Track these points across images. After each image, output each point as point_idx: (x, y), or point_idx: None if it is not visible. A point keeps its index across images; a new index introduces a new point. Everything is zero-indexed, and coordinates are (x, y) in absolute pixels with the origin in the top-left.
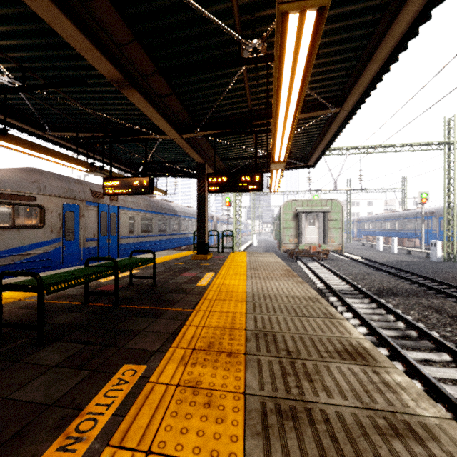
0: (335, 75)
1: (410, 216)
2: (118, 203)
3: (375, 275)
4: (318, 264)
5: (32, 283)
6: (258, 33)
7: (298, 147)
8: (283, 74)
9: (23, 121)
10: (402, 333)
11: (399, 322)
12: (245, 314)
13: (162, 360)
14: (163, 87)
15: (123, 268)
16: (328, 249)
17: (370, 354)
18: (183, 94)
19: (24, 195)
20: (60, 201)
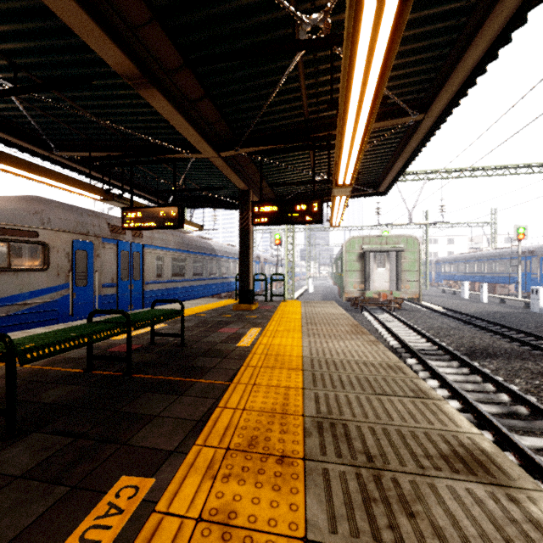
0: (420, 69)
1: (502, 256)
2: (143, 240)
3: (463, 330)
4: (389, 315)
5: (3, 347)
6: (319, 7)
7: (366, 169)
8: (358, 49)
9: (23, 137)
10: (507, 409)
11: (502, 394)
12: (302, 390)
13: (180, 468)
14: (194, 88)
15: (138, 325)
16: (401, 297)
17: (495, 463)
18: (221, 98)
19: (23, 229)
20: (69, 238)
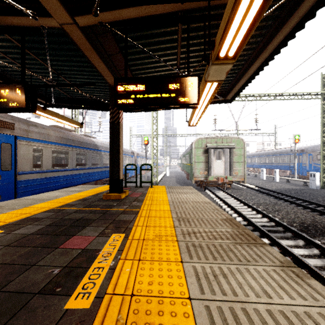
0: None
1: (284, 153)
2: (16, 131)
3: (282, 205)
4: (224, 193)
5: None
6: None
7: None
8: None
9: None
10: None
11: None
12: None
13: None
14: None
15: None
16: (232, 180)
17: None
18: None
19: None
20: None
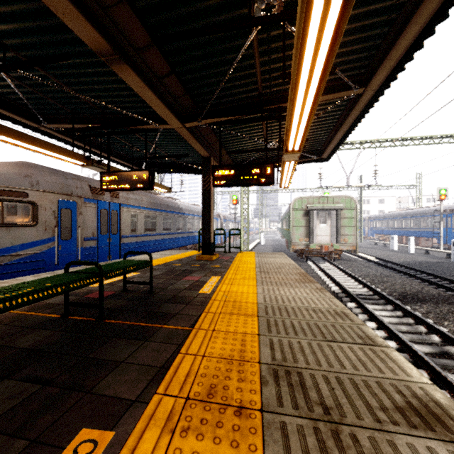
0: (362, 46)
1: (426, 213)
2: (120, 200)
3: (395, 277)
4: (330, 264)
5: None
6: None
7: (311, 138)
8: (311, 17)
9: (16, 112)
10: (439, 349)
11: (433, 335)
12: (257, 336)
13: (140, 419)
14: (161, 65)
15: (109, 275)
16: (340, 249)
17: (451, 416)
18: (185, 74)
19: (15, 190)
20: (55, 198)
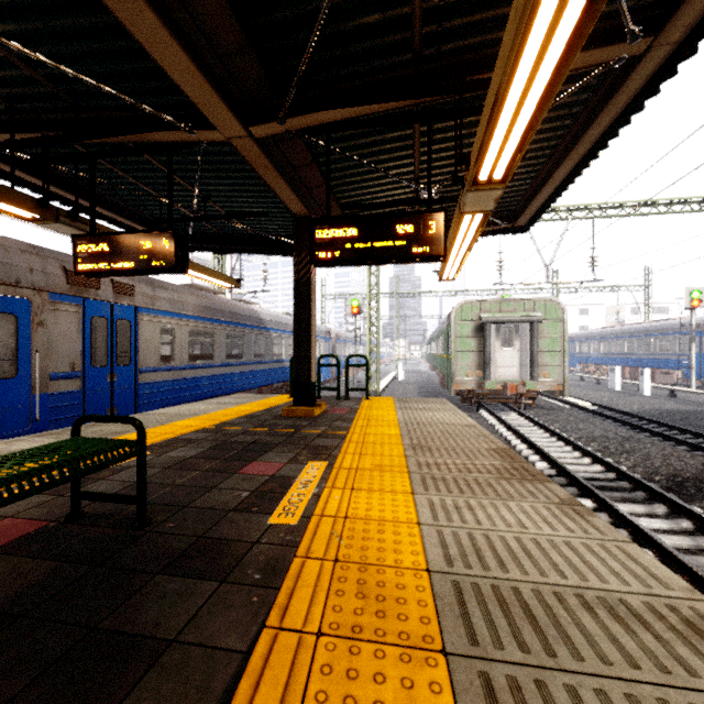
0: None
1: (666, 330)
2: (136, 300)
3: (642, 441)
4: (519, 416)
5: None
6: None
7: None
8: None
9: None
10: None
11: None
12: None
13: None
14: None
15: None
16: (537, 389)
17: None
18: None
19: None
20: None
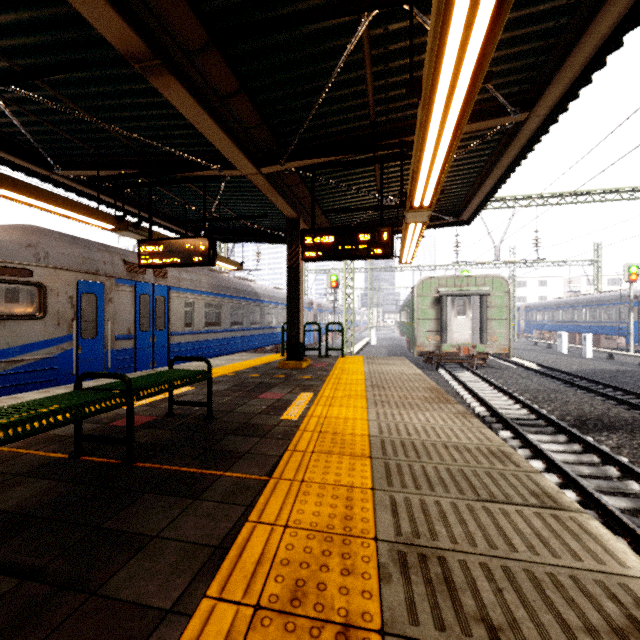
0: (526, 48)
1: (609, 301)
2: (168, 281)
3: (567, 393)
4: (471, 374)
5: None
6: None
7: (445, 191)
8: None
9: (16, 152)
10: None
11: (631, 481)
12: (371, 491)
13: None
14: (225, 77)
15: (143, 393)
16: (486, 351)
17: None
18: (260, 93)
19: (12, 267)
20: (72, 277)
